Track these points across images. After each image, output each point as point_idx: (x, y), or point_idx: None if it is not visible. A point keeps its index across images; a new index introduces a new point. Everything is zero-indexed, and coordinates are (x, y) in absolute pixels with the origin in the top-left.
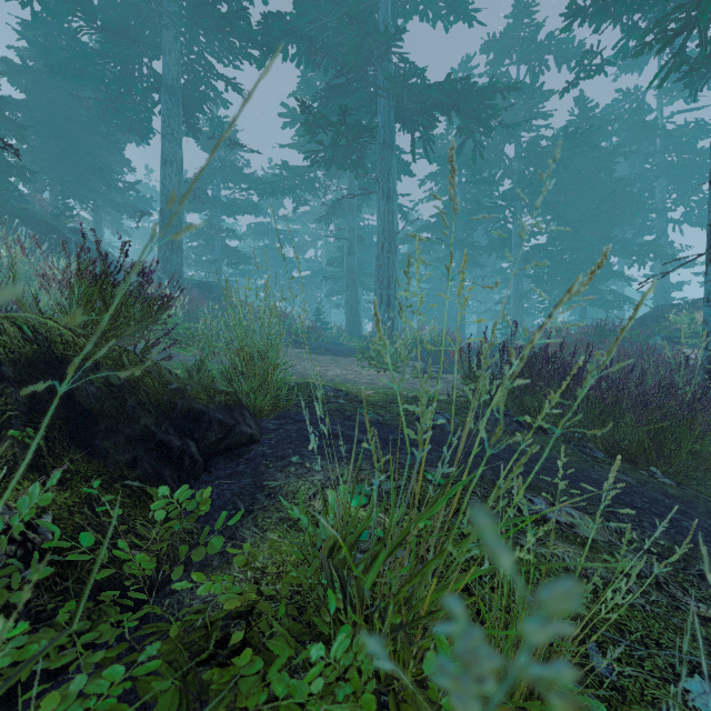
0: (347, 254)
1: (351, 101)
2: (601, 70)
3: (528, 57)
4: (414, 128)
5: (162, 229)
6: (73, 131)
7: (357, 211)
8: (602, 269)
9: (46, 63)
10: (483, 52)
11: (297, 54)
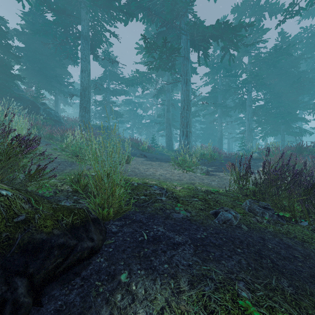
0: (166, 112)
1: (168, 38)
2: (298, 13)
3: (255, 13)
4: (199, 49)
5: (81, 102)
6: (45, 60)
7: (171, 92)
8: (293, 116)
9: (31, 29)
10: (232, 13)
11: (142, 18)
